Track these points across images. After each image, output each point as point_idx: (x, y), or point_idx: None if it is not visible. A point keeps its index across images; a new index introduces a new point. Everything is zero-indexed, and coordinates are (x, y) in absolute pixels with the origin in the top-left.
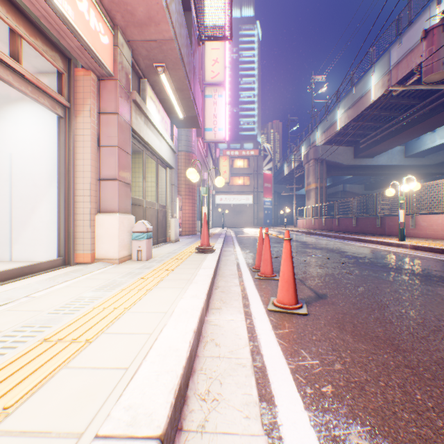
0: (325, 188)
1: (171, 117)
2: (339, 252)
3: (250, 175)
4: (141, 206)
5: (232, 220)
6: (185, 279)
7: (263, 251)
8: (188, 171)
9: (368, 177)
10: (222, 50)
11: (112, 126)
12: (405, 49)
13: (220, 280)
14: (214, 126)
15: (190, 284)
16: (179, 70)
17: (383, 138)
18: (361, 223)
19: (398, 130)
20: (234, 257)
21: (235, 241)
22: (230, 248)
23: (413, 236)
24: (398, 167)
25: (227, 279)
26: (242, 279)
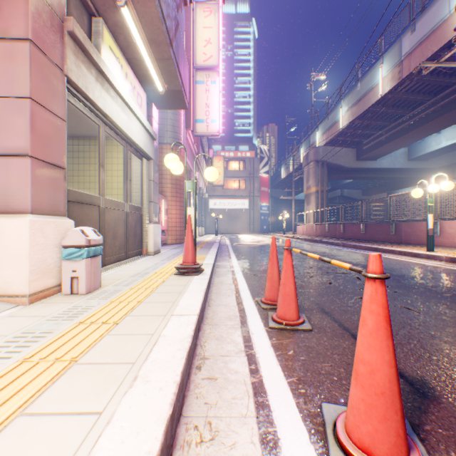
0: (325, 192)
1: (147, 91)
2: (365, 268)
3: (246, 178)
4: (95, 206)
5: (226, 226)
6: (125, 363)
7: (283, 279)
8: (166, 158)
9: (366, 182)
10: (215, 29)
11: (19, 62)
12: (419, 36)
13: (209, 336)
14: (207, 117)
15: (126, 391)
16: (149, 3)
17: (389, 138)
18: (371, 230)
19: (405, 130)
20: (230, 277)
21: (231, 251)
22: (225, 261)
23: (436, 245)
24: (401, 171)
25: (222, 331)
26: (248, 331)
